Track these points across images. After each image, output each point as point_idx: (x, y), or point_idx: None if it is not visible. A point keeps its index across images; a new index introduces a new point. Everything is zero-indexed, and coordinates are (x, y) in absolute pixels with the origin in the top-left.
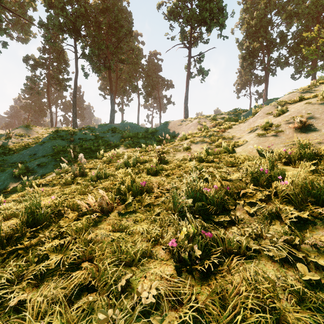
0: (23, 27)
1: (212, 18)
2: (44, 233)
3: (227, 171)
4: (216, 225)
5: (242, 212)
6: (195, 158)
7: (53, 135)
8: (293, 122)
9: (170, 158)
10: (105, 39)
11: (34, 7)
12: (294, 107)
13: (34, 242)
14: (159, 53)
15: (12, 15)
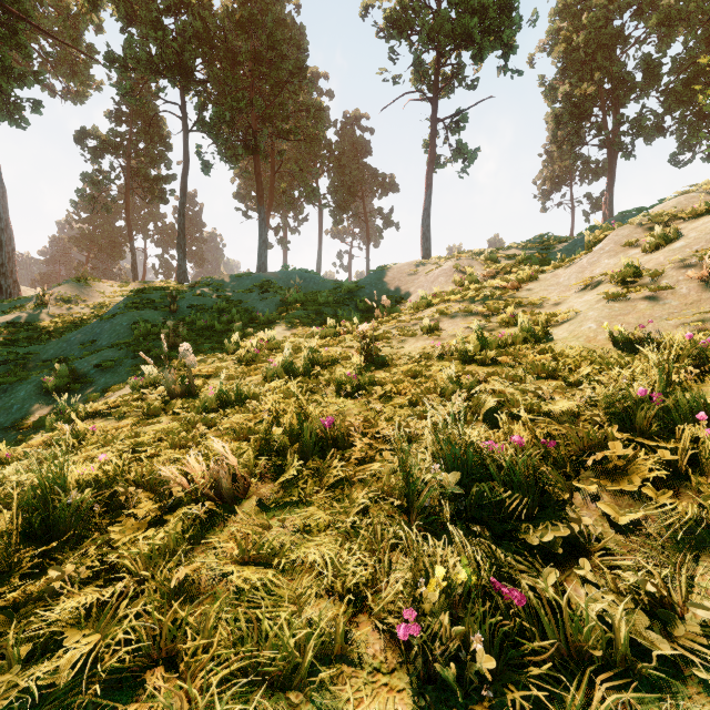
0: (75, 68)
1: (487, 31)
2: (65, 563)
3: (541, 392)
4: (527, 552)
5: (598, 514)
6: (451, 352)
7: (135, 299)
8: (697, 265)
9: (392, 352)
10: (246, 88)
11: (98, 26)
12: (695, 226)
13: (34, 591)
14: (365, 115)
15: (54, 45)
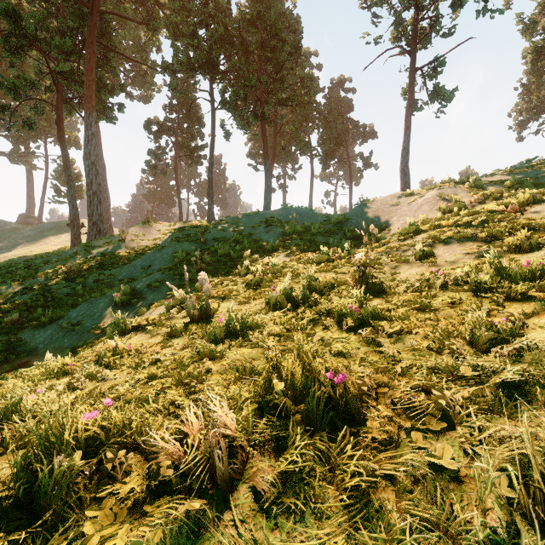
0: (145, 79)
1: None
2: None
3: None
4: None
5: None
6: (456, 281)
7: (177, 234)
8: None
9: (387, 279)
10: (255, 71)
11: (158, 47)
12: None
13: None
14: (348, 79)
15: (132, 66)
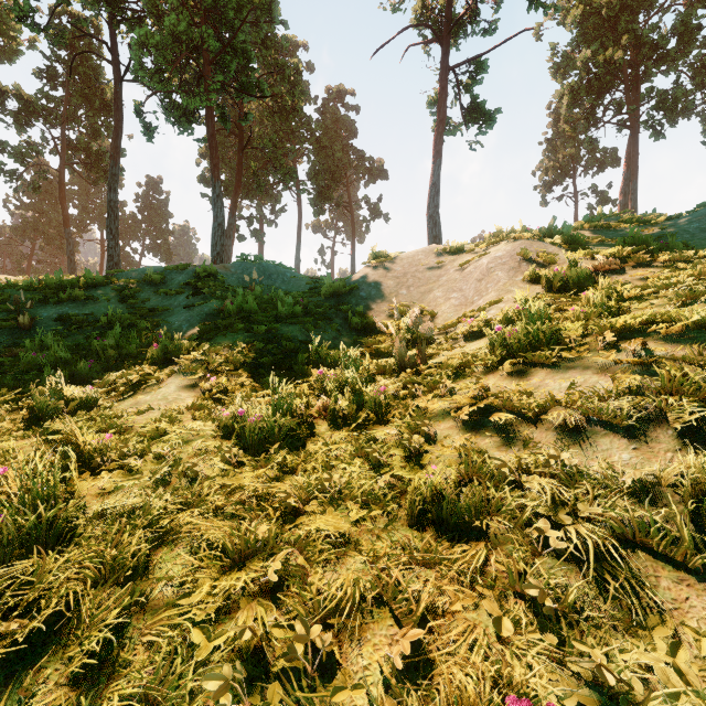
0: None
1: None
2: None
3: None
4: None
5: None
6: None
7: None
8: None
9: None
10: (197, 24)
11: None
12: None
13: None
14: (350, 91)
15: None
